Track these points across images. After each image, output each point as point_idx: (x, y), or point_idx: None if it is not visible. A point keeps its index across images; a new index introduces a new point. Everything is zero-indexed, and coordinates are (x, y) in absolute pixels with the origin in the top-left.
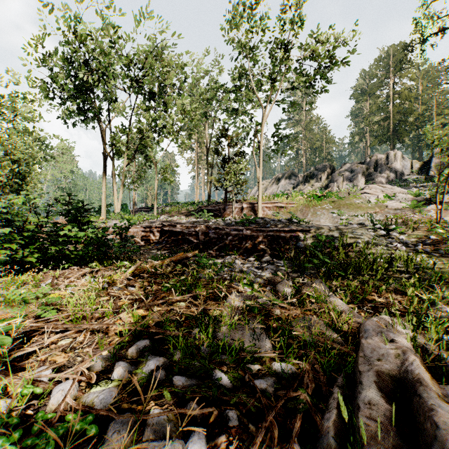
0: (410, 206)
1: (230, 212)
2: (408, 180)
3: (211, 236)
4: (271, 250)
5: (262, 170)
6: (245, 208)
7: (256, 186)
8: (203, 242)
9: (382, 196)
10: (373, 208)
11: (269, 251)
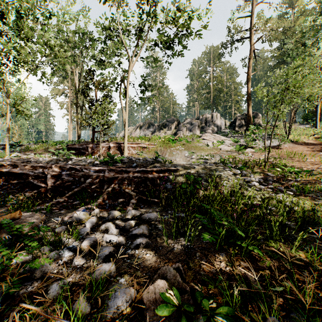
0: (236, 149)
1: (97, 150)
2: (225, 132)
3: (64, 179)
4: (139, 194)
5: (127, 113)
6: (112, 147)
7: (123, 131)
8: (53, 186)
9: (215, 142)
10: (212, 149)
11: (136, 196)
